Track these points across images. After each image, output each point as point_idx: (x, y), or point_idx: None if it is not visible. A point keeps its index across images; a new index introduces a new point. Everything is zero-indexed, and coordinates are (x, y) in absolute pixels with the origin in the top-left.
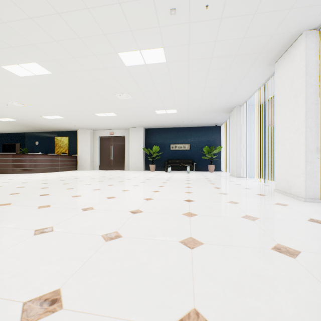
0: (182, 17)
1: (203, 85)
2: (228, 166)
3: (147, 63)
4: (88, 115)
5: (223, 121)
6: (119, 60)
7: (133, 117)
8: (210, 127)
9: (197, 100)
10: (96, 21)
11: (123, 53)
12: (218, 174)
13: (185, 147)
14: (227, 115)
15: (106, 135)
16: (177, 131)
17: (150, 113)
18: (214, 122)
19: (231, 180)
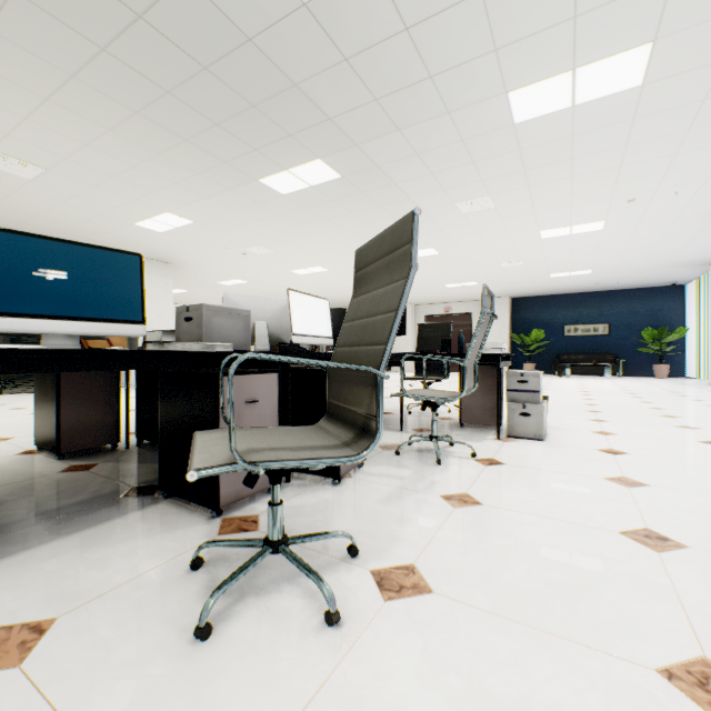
0: (640, 202)
1: (655, 240)
2: (704, 367)
3: (572, 234)
4: (432, 287)
5: (692, 277)
6: (535, 236)
7: (502, 285)
8: (658, 288)
9: (639, 256)
10: (534, 217)
11: (546, 230)
12: (680, 382)
13: (597, 329)
14: (703, 268)
15: (437, 313)
16: (579, 300)
17: (539, 277)
18: (668, 280)
19: (710, 390)
